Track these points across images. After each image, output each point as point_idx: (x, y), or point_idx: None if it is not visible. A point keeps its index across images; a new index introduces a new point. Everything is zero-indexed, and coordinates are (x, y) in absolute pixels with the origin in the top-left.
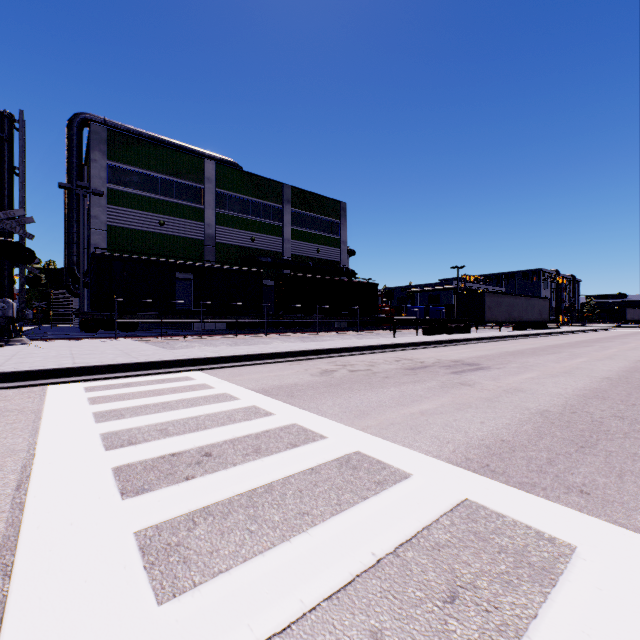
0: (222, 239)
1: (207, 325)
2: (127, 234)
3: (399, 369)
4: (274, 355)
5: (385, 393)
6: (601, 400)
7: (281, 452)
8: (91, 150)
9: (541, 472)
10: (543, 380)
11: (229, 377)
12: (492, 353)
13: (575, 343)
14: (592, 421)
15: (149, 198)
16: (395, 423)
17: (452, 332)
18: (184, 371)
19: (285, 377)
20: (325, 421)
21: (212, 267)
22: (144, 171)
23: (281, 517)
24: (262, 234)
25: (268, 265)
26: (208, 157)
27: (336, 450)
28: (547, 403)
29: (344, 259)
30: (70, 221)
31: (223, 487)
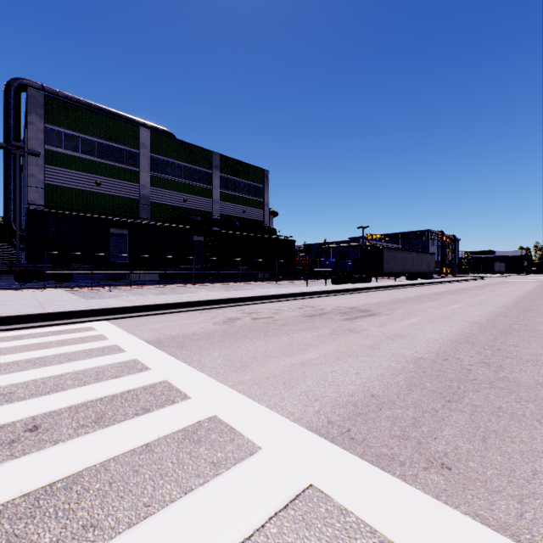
0: (156, 199)
1: (142, 276)
2: (64, 192)
3: (299, 316)
4: (187, 304)
5: (275, 342)
6: (471, 345)
7: (125, 421)
8: (28, 113)
9: (403, 438)
10: (423, 325)
11: (132, 327)
12: (385, 300)
13: (454, 291)
14: (461, 369)
15: (86, 160)
16: (270, 377)
17: (356, 282)
18: (90, 321)
19: (187, 326)
20: (199, 376)
21: (144, 224)
22: (81, 135)
23: (54, 536)
24: (193, 195)
25: (198, 223)
26: (143, 125)
27: (190, 415)
28: (423, 350)
29: (267, 219)
30: (7, 179)
31: (13, 482)
